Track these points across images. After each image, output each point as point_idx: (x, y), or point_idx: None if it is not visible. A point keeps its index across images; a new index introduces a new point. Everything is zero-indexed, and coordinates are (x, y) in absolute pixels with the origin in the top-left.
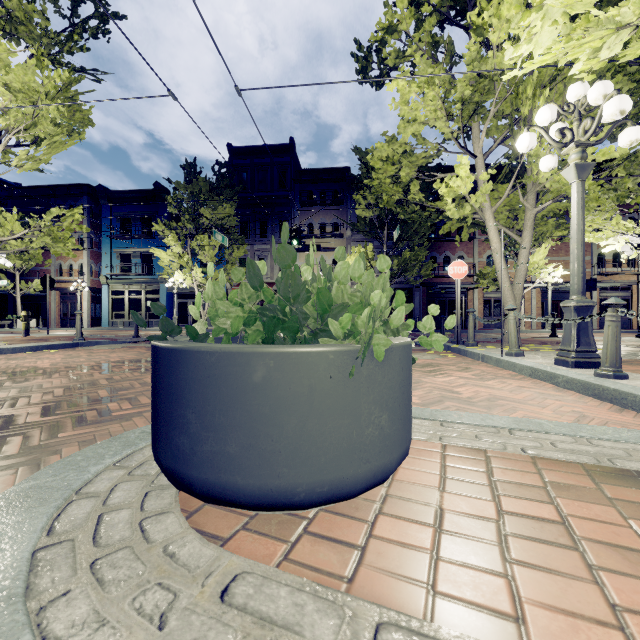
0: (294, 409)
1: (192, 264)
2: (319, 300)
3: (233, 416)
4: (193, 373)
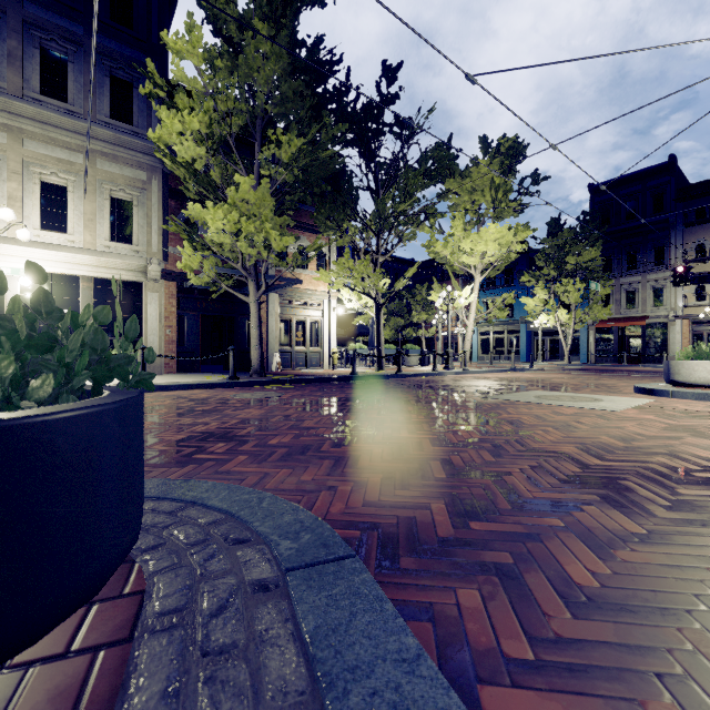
0: (701, 370)
1: (556, 306)
2: (706, 354)
3: (689, 371)
4: (680, 365)
